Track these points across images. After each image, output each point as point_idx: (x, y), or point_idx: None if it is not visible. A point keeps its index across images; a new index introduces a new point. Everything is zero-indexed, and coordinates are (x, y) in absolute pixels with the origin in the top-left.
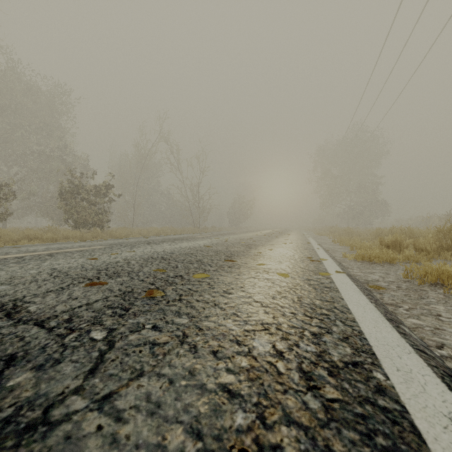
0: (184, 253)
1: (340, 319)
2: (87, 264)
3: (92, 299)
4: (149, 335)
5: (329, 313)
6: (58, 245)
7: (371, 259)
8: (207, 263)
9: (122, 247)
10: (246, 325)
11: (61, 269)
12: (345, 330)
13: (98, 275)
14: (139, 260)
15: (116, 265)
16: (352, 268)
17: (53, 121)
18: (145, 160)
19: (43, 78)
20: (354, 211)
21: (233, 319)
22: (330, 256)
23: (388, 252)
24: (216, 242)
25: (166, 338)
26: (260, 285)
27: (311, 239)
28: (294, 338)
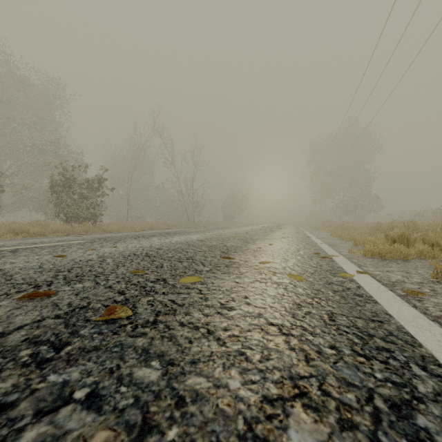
0: (174, 248)
1: (413, 360)
2: (48, 263)
3: (14, 324)
4: (70, 424)
5: (389, 347)
6: (37, 239)
7: (382, 255)
8: (200, 260)
9: (105, 242)
10: (265, 384)
11: (9, 270)
12: (440, 389)
13: (52, 280)
14: (117, 258)
15: (86, 264)
16: (366, 266)
17: (46, 115)
18: (139, 155)
19: (36, 71)
20: (347, 206)
21: (239, 367)
22: (337, 252)
23: (400, 247)
24: (210, 236)
25: (103, 437)
26: (270, 293)
27: (308, 233)
28: (365, 422)
